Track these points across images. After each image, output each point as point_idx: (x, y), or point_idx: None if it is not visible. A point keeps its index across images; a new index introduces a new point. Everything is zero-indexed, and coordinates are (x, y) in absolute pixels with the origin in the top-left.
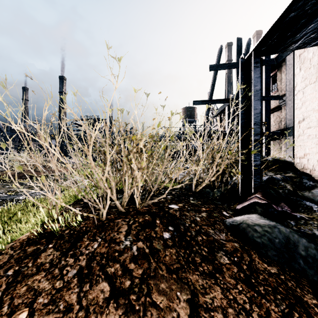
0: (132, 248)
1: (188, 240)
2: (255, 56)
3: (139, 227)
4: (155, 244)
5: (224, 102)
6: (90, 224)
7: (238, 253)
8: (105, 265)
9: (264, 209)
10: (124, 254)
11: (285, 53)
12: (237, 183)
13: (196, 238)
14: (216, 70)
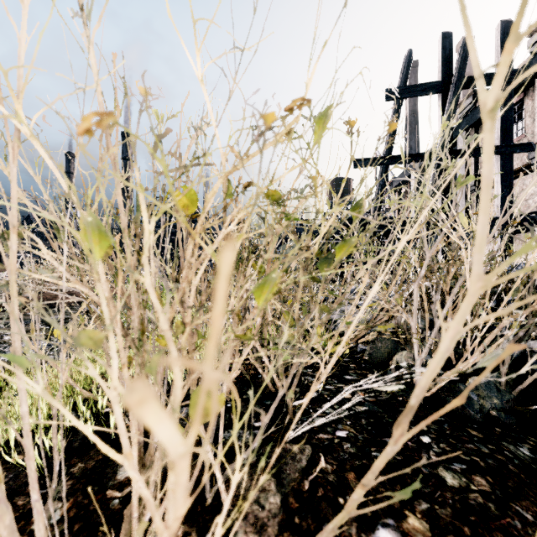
0: None
1: None
2: None
3: None
4: None
5: (416, 160)
6: None
7: None
8: None
9: None
10: None
11: None
12: None
13: None
14: (400, 98)
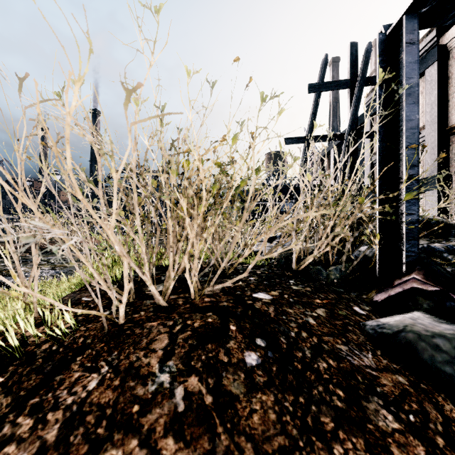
0: (173, 393)
1: (299, 370)
2: (408, 25)
3: (193, 341)
4: (228, 381)
5: (331, 140)
6: (95, 332)
7: (413, 402)
8: (103, 440)
9: (435, 303)
10: (153, 408)
11: (424, 64)
12: (370, 256)
13: (314, 365)
14: (319, 91)
